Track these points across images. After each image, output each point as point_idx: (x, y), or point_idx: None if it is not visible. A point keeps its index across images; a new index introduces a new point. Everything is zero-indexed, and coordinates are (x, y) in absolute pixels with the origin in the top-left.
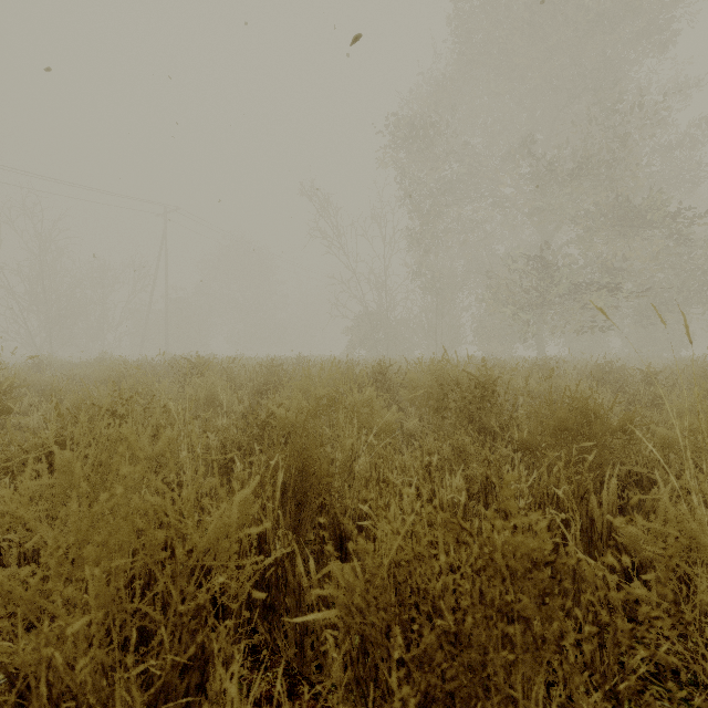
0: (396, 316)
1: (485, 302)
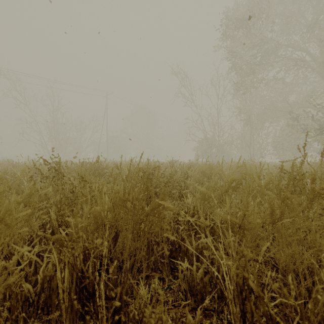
0: (224, 139)
1: (289, 126)
